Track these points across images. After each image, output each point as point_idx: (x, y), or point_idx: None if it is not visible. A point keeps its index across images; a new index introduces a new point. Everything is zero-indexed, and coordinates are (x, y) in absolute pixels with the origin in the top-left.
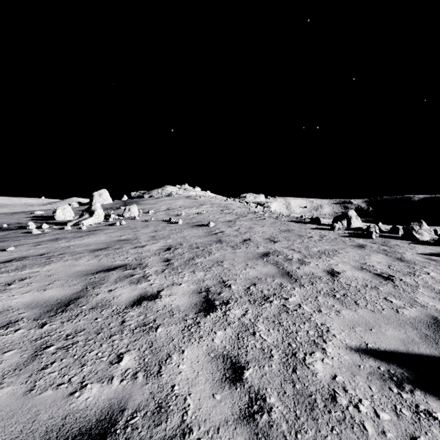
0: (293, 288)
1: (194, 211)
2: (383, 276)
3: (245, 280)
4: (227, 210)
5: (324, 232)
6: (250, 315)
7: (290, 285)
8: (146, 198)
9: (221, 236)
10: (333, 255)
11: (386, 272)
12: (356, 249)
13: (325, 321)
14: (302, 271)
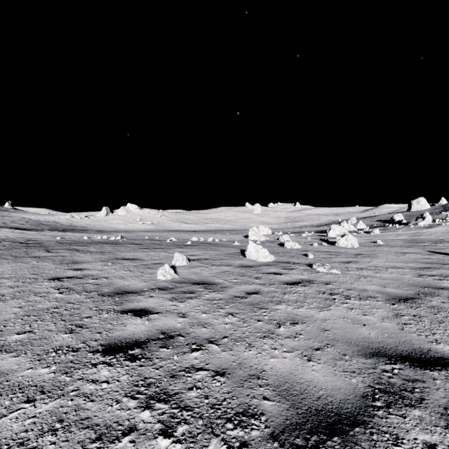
0: None
1: None
2: None
3: None
4: None
5: None
6: None
7: None
8: None
9: None
10: None
11: None
12: None
13: None
14: None
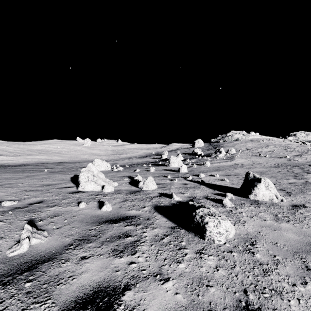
0: None
1: (266, 150)
2: None
3: None
4: (289, 149)
5: None
6: None
7: None
8: (222, 142)
9: (298, 162)
10: None
11: None
12: None
13: None
14: None
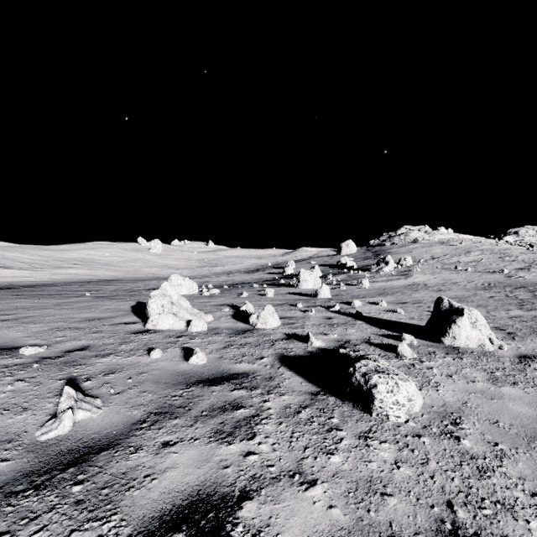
0: None
1: (466, 259)
2: None
3: None
4: (507, 257)
5: None
6: None
7: None
8: (388, 246)
9: (524, 280)
10: None
11: None
12: None
13: None
14: None
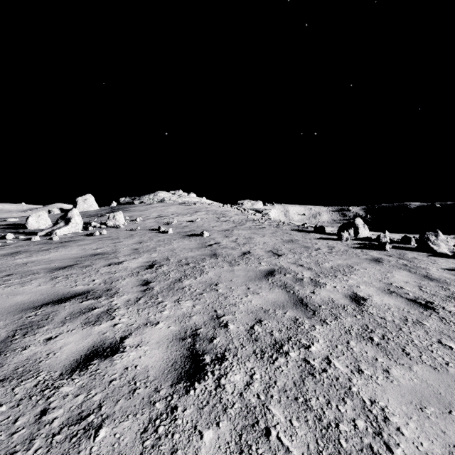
0: (313, 326)
1: (187, 218)
2: (420, 302)
3: (246, 314)
4: (223, 217)
5: (332, 242)
6: (258, 386)
7: (308, 321)
8: (136, 204)
9: (217, 249)
10: (349, 272)
11: (421, 296)
12: (373, 264)
13: (374, 394)
14: (319, 297)
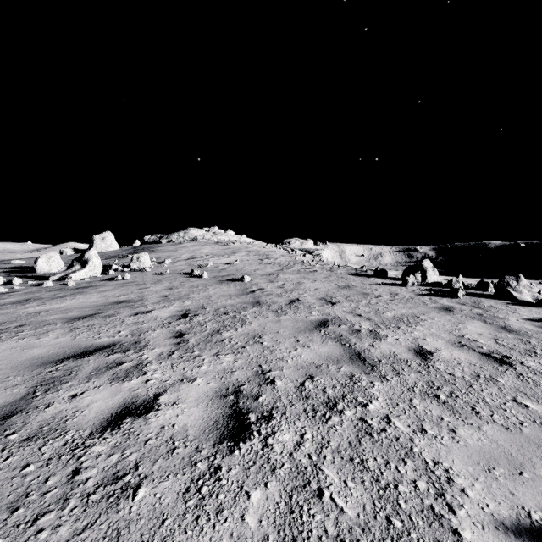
0: (372, 383)
1: (224, 260)
2: (495, 356)
3: (296, 370)
4: (267, 259)
5: (395, 288)
6: (309, 446)
7: (365, 377)
8: (164, 243)
9: (260, 296)
10: (415, 323)
11: (496, 350)
12: (443, 313)
13: (438, 454)
14: (379, 350)
